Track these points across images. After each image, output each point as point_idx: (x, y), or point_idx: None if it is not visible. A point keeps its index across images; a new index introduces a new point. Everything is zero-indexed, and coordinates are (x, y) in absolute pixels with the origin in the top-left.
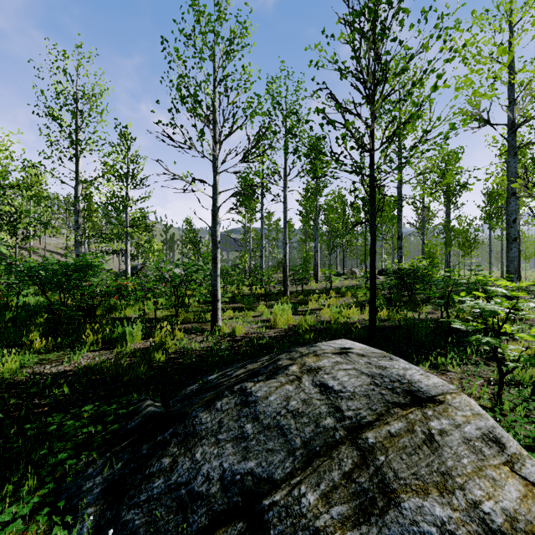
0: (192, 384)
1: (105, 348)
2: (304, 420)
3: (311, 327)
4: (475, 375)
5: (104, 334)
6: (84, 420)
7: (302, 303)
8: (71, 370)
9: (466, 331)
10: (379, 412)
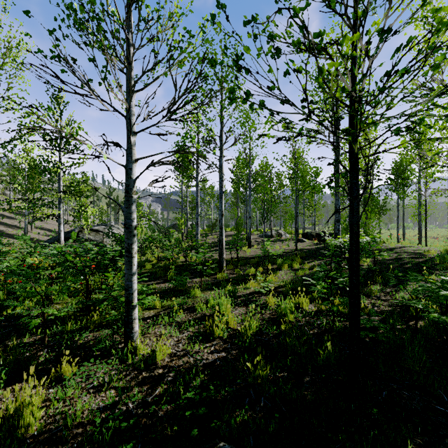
0: None
1: None
2: None
3: (258, 335)
4: None
5: None
6: None
7: (239, 279)
8: None
9: None
10: None
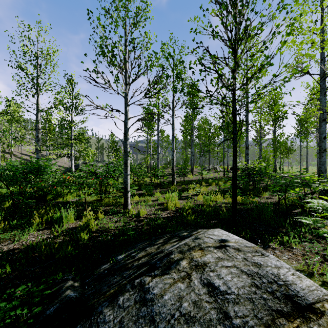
0: (105, 263)
1: (47, 227)
2: (196, 326)
3: (191, 209)
4: (312, 252)
5: (48, 217)
6: (13, 303)
7: (184, 190)
8: (18, 248)
9: (296, 212)
10: (266, 322)
